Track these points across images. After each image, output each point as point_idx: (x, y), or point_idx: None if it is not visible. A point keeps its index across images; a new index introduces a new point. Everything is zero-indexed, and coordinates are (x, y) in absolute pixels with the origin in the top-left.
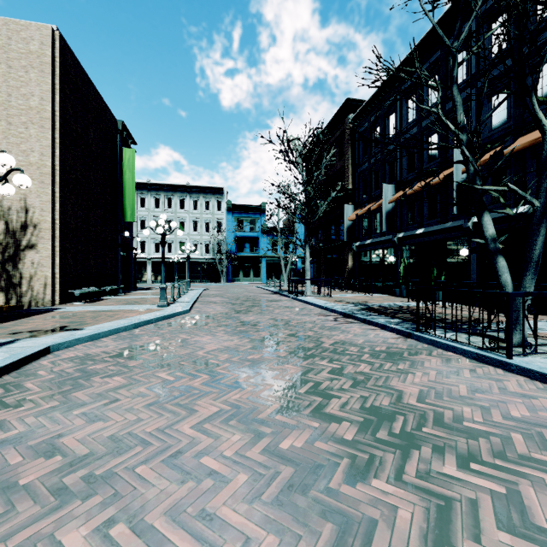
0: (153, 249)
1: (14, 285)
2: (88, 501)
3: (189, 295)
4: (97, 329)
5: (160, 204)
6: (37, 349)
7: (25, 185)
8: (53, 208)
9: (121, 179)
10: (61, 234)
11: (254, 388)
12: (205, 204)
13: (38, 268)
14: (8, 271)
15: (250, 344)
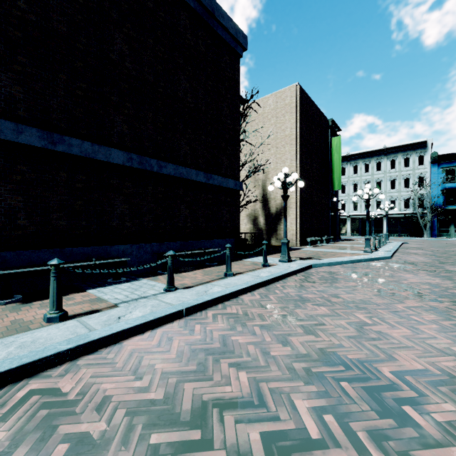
0: (351, 208)
1: (279, 234)
2: (359, 311)
3: (388, 246)
4: (330, 260)
5: (357, 170)
6: (307, 264)
7: (302, 186)
8: (296, 190)
9: (330, 160)
10: (300, 204)
11: (450, 304)
12: (403, 162)
13: (289, 225)
14: (276, 227)
15: (453, 284)
